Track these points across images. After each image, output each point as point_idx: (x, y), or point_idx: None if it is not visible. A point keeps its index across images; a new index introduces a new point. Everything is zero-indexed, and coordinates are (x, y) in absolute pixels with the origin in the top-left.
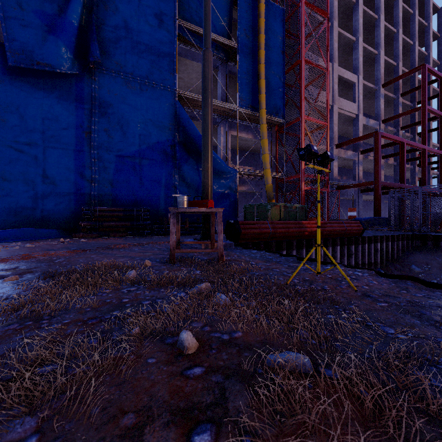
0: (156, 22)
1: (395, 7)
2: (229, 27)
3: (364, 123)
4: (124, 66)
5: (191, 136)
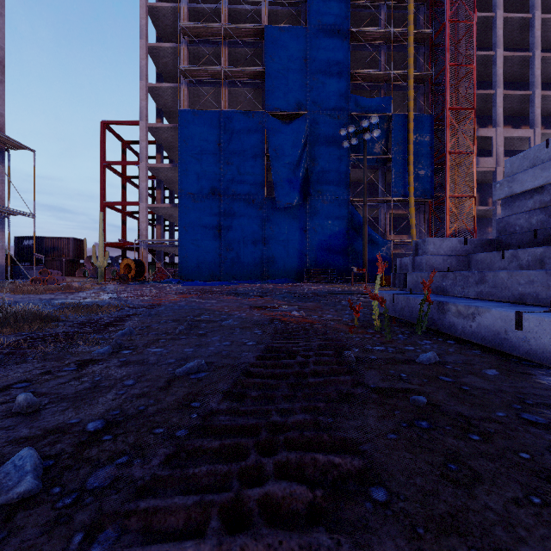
0: (338, 162)
1: None
2: (386, 144)
3: None
4: (322, 192)
5: (359, 224)
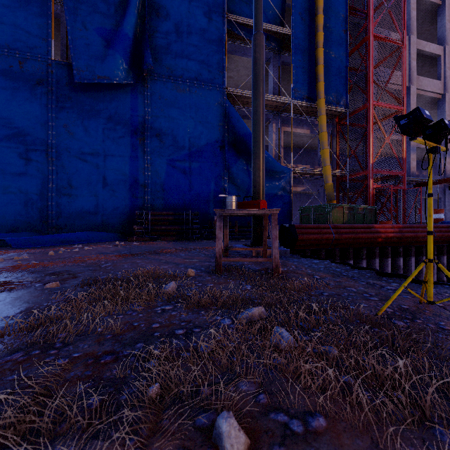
0: (205, 21)
1: None
2: (282, 14)
3: None
4: (174, 70)
5: (241, 135)
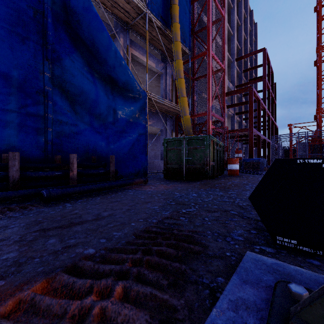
0: None
1: (239, 7)
2: None
3: (227, 85)
4: None
5: (80, 8)
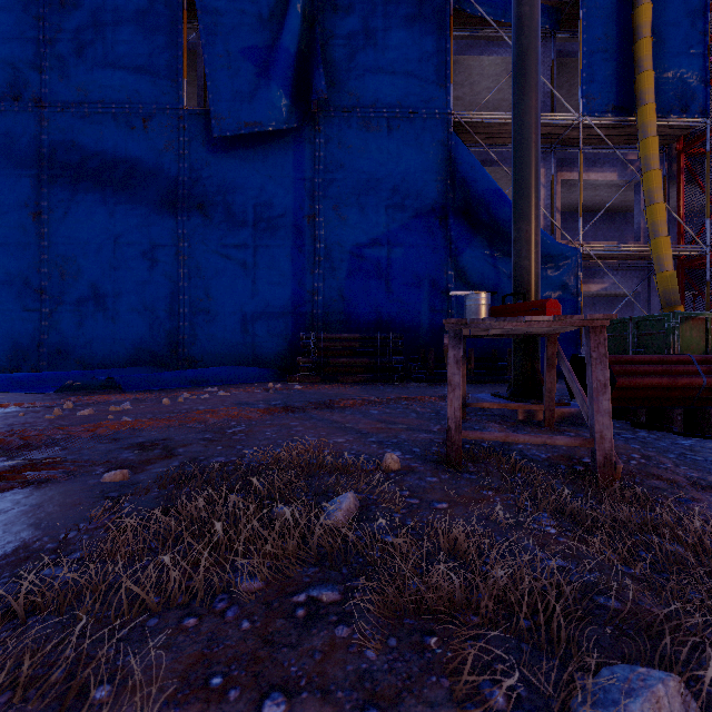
0: (414, 2)
1: None
2: None
3: None
4: (362, 96)
5: (479, 193)
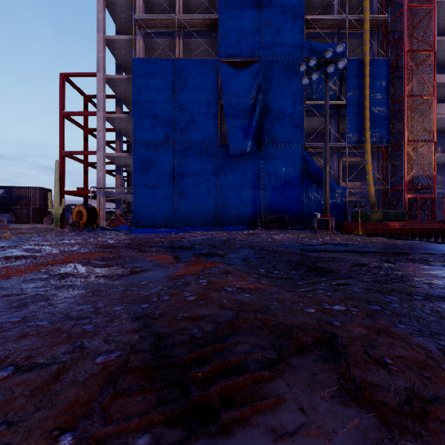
0: (292, 108)
1: None
2: (340, 90)
3: None
4: (275, 139)
5: (313, 170)
